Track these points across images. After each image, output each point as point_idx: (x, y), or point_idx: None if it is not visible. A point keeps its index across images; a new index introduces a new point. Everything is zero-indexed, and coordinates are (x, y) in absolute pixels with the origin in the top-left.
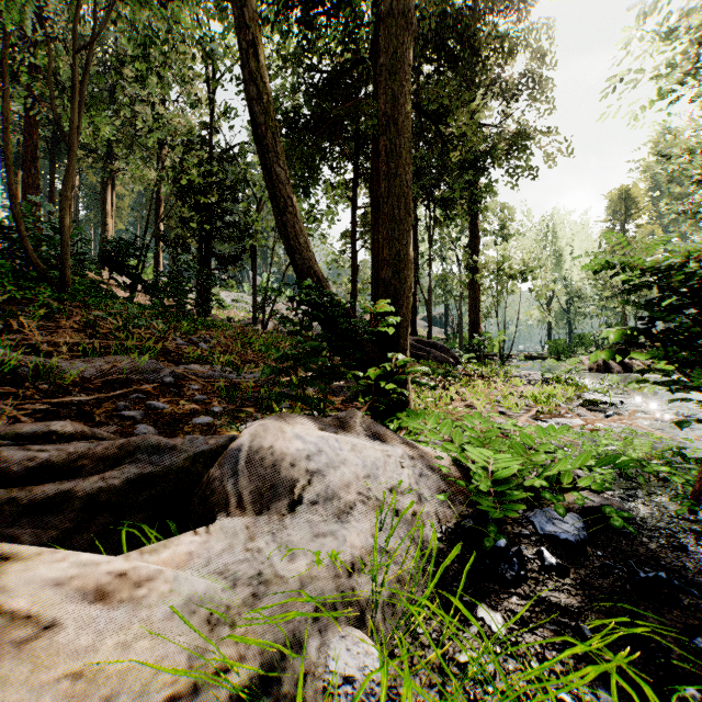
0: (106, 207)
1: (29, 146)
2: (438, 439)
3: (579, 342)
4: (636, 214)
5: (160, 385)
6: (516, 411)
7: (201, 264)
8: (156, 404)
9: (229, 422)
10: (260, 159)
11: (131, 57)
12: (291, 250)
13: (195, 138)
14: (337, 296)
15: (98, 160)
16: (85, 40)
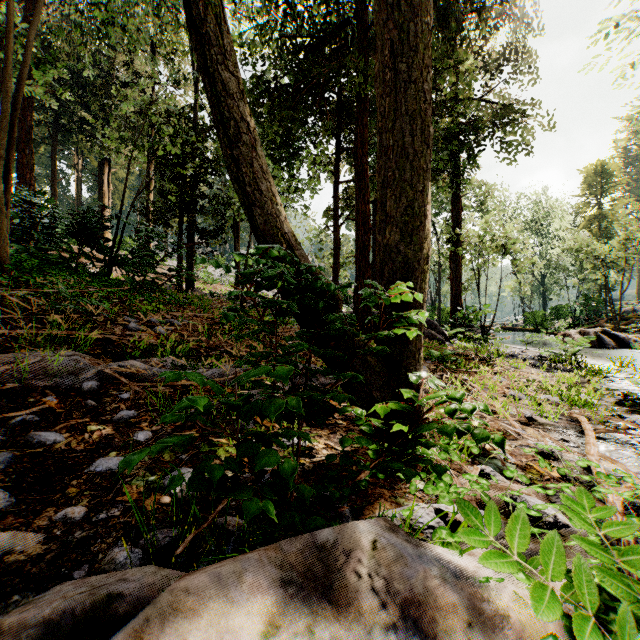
0: (103, 188)
1: (23, 127)
2: (557, 615)
3: (556, 314)
4: (612, 188)
5: (75, 394)
6: (552, 420)
7: (181, 239)
8: (42, 436)
9: (148, 470)
10: (199, 61)
11: (90, 6)
12: (248, 202)
13: (172, 107)
14: (317, 271)
15: (95, 144)
16: (82, 30)
